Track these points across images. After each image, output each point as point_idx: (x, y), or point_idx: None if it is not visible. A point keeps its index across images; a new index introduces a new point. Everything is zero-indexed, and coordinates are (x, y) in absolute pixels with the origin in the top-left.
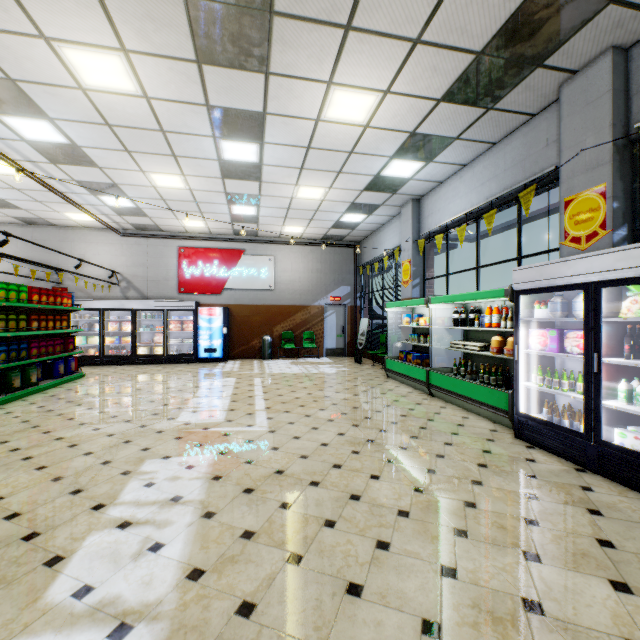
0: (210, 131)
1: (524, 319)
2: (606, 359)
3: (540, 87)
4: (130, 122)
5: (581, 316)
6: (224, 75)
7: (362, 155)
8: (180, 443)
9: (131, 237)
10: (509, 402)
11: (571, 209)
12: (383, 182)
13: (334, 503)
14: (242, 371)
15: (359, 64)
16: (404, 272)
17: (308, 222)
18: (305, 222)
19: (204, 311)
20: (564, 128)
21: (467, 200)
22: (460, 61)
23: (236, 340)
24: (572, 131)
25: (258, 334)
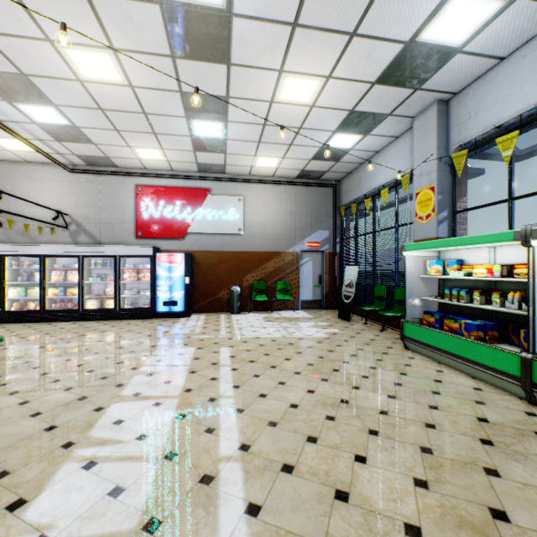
0: None
1: None
2: None
3: None
4: None
5: None
6: None
7: None
8: None
9: (81, 174)
10: None
11: None
12: (412, 61)
13: None
14: (205, 333)
15: None
16: (421, 204)
17: (286, 150)
18: (282, 150)
19: (163, 258)
20: None
21: None
22: None
23: (201, 291)
24: None
25: (226, 284)
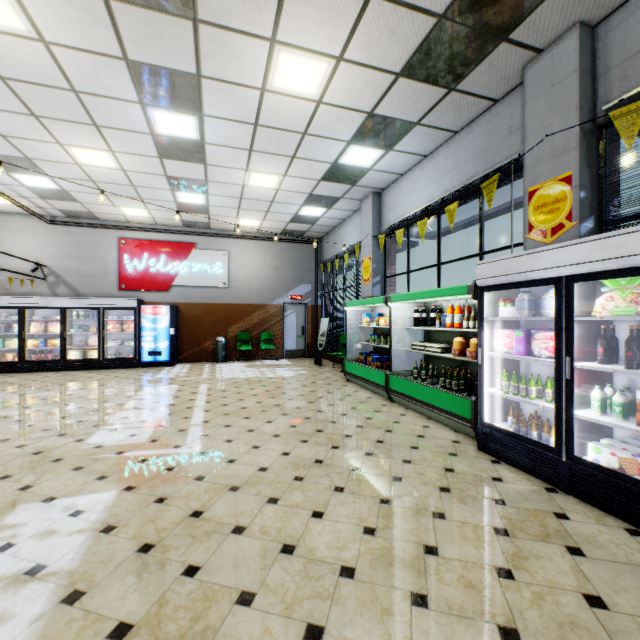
0: (135, 95)
1: (489, 318)
2: (579, 364)
3: (504, 67)
4: (29, 75)
5: (551, 315)
6: (141, 18)
7: (317, 138)
8: (77, 476)
9: (61, 225)
10: (472, 410)
11: (536, 200)
12: (341, 171)
13: (259, 561)
14: (189, 376)
15: (306, 18)
16: (365, 269)
17: (264, 214)
18: (261, 214)
19: (148, 310)
20: (528, 112)
21: (428, 193)
22: (420, 25)
23: (186, 342)
24: (537, 115)
25: (211, 335)
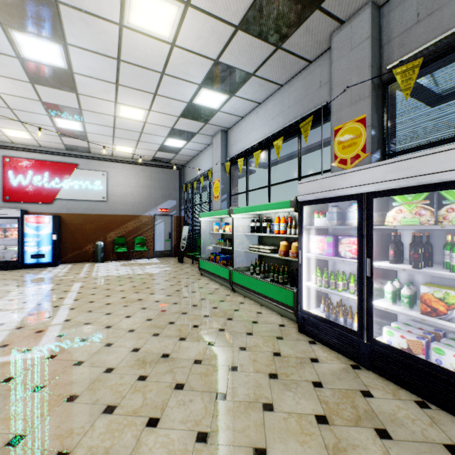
0: None
1: (307, 227)
2: (376, 264)
3: (317, 32)
4: None
5: (354, 224)
6: None
7: (174, 78)
8: None
9: None
10: (294, 300)
11: (339, 136)
12: (196, 110)
13: None
14: (66, 276)
15: None
16: (215, 189)
17: (136, 143)
18: (133, 143)
19: (31, 219)
20: (334, 69)
21: (261, 131)
22: None
23: (69, 246)
24: (340, 72)
25: (92, 240)
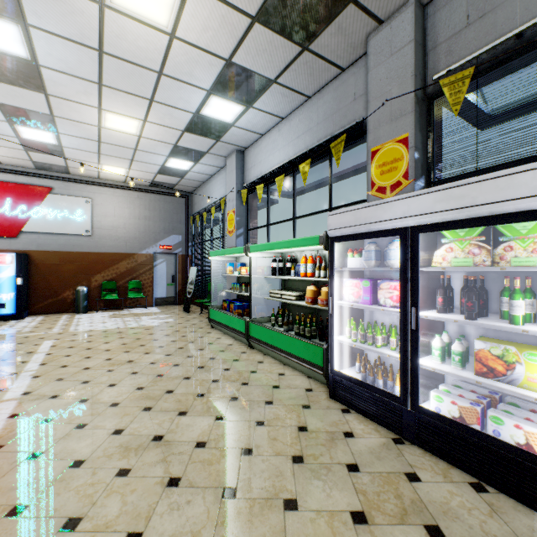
0: None
1: (339, 268)
2: (423, 314)
3: (351, 33)
4: None
5: (396, 265)
6: None
7: (175, 80)
8: None
9: None
10: (324, 358)
11: (377, 159)
12: (205, 124)
13: None
14: (34, 331)
15: None
16: (229, 222)
17: (129, 163)
18: (126, 162)
19: None
20: (371, 79)
21: (285, 152)
22: None
23: (40, 292)
24: (378, 81)
25: (71, 285)
